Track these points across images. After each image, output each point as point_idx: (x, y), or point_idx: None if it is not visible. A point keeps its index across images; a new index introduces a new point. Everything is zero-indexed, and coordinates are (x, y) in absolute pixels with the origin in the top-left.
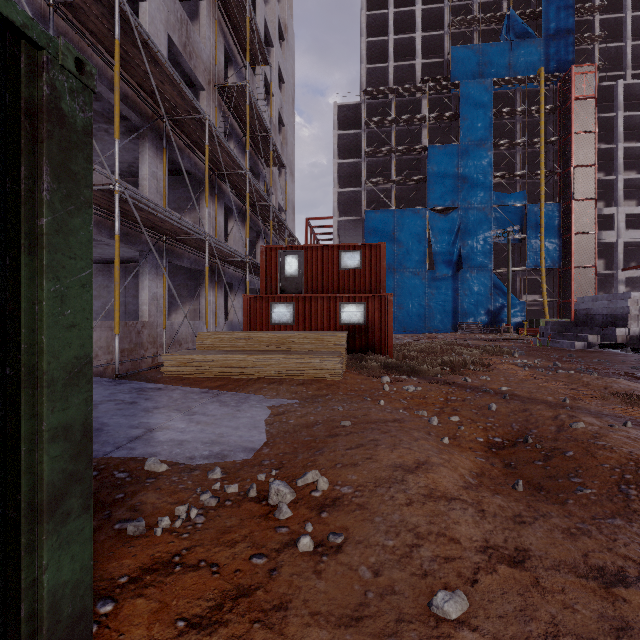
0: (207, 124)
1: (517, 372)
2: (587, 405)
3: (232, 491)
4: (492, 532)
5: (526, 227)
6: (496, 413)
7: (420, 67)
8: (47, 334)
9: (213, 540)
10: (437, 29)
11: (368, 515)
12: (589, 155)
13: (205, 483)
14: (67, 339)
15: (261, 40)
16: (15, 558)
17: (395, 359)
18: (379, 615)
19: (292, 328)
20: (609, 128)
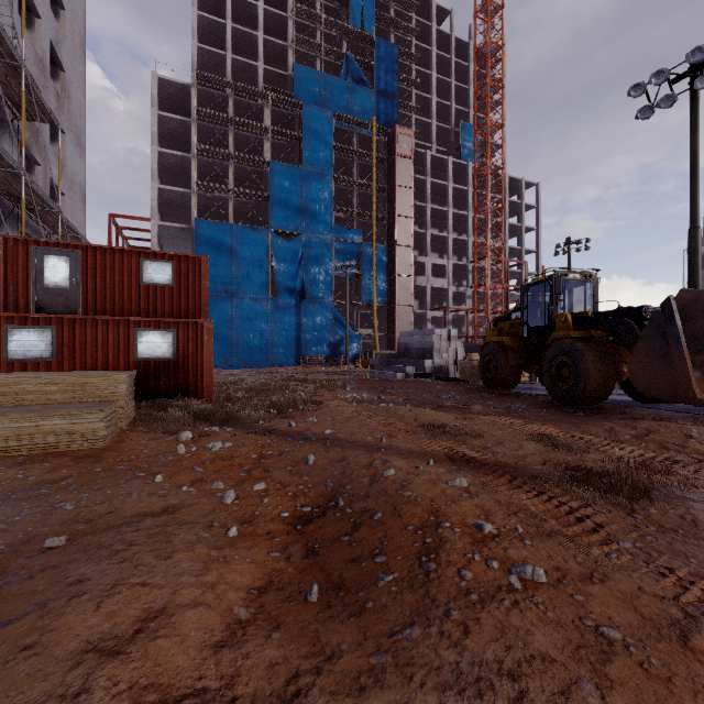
0: None
1: (345, 409)
2: (400, 442)
3: None
4: None
5: (362, 264)
6: (313, 467)
7: (263, 72)
8: None
9: None
10: (281, 39)
11: None
12: (408, 208)
13: None
14: None
15: None
16: None
17: (214, 403)
18: None
19: (50, 366)
20: (422, 189)
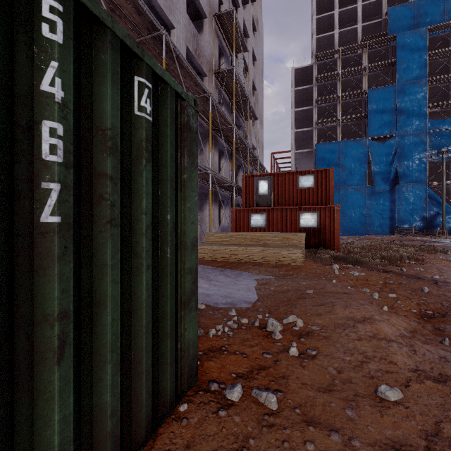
0: (210, 99)
1: (449, 266)
2: None
3: (244, 322)
4: (421, 362)
5: None
6: (428, 294)
7: (361, 29)
8: (186, 226)
9: (240, 343)
10: None
11: (331, 342)
12: None
13: (228, 316)
14: (191, 228)
15: (242, 36)
16: (177, 322)
17: (342, 253)
18: (343, 391)
19: (264, 230)
20: None
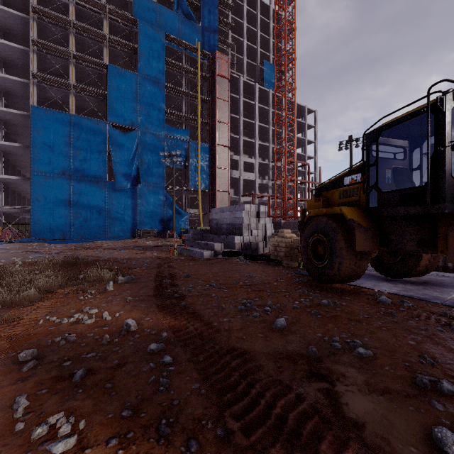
0: None
1: None
2: None
3: None
4: None
5: (189, 157)
6: None
7: None
8: None
9: None
10: None
11: None
12: (226, 116)
13: None
14: None
15: None
16: None
17: None
18: None
19: None
20: (236, 106)
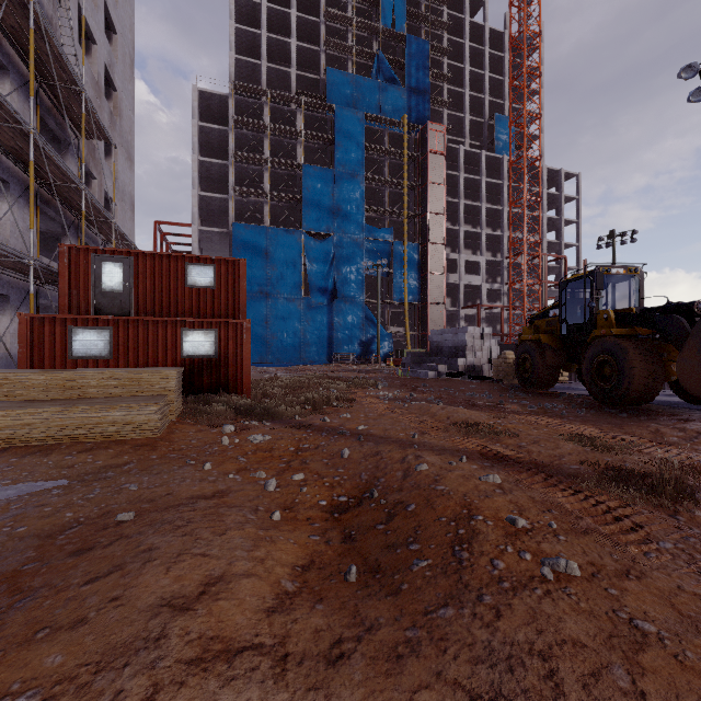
0: None
1: (377, 406)
2: (433, 439)
3: None
4: None
5: (393, 262)
6: (348, 461)
7: (296, 77)
8: None
9: None
10: (314, 44)
11: None
12: (440, 205)
13: None
14: None
15: None
16: None
17: (252, 399)
18: None
19: (108, 363)
20: (454, 185)
